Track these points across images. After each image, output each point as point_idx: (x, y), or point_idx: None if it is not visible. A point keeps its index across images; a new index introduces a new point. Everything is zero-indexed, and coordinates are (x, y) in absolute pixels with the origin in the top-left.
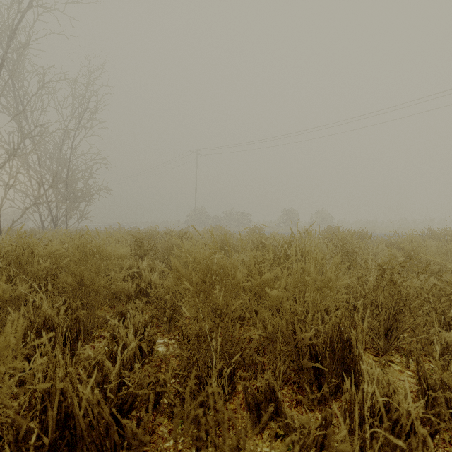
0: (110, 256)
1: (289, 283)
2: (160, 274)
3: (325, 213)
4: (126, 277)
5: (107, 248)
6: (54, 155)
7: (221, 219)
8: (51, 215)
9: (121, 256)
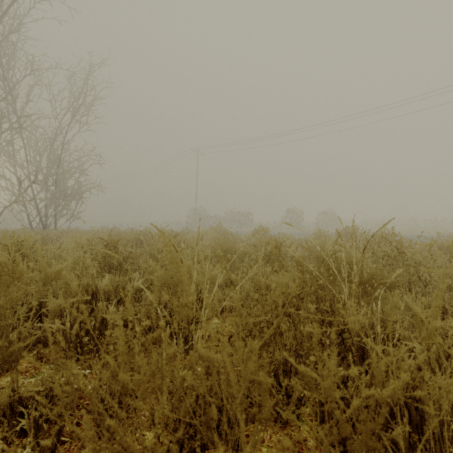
0: (24, 277)
1: (417, 397)
2: (137, 292)
3: (330, 213)
4: (74, 304)
5: (20, 264)
6: (43, 151)
7: (222, 220)
8: (39, 214)
9: (56, 275)
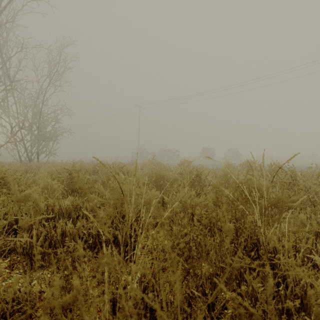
0: None
1: None
2: (92, 209)
3: (234, 150)
4: (42, 220)
5: None
6: (29, 106)
7: (157, 155)
8: (26, 151)
9: (25, 198)
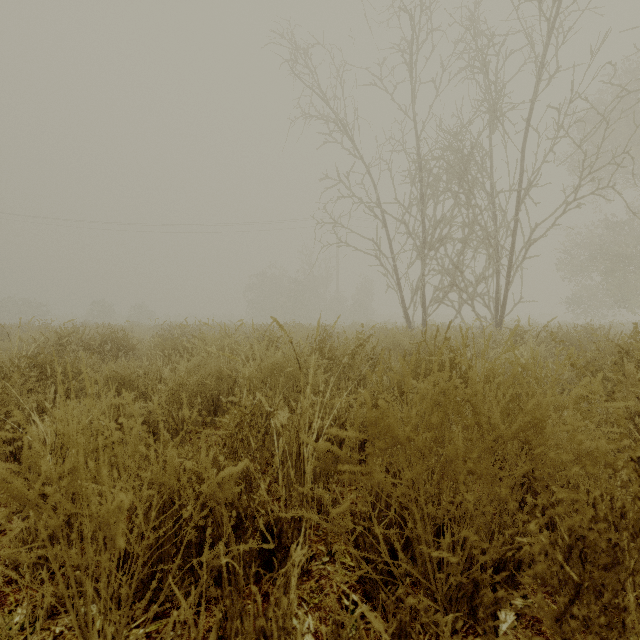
0: None
1: None
2: None
3: (144, 307)
4: None
5: None
6: None
7: None
8: None
9: None
